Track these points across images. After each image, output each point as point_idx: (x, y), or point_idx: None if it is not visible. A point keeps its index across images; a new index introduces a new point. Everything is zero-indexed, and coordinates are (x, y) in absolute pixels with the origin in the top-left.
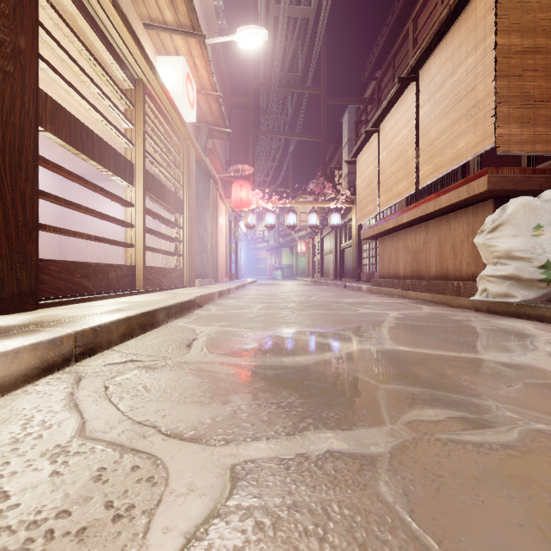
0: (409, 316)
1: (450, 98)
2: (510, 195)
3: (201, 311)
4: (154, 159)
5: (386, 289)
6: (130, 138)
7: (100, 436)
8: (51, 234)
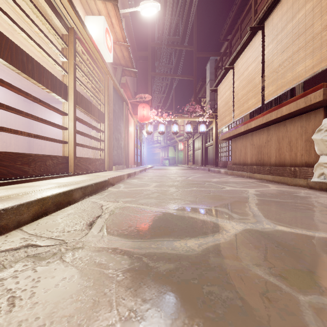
0: (264, 193)
1: (290, 36)
2: None
3: (112, 188)
4: (83, 84)
5: (238, 172)
6: (65, 68)
7: None
8: (22, 137)
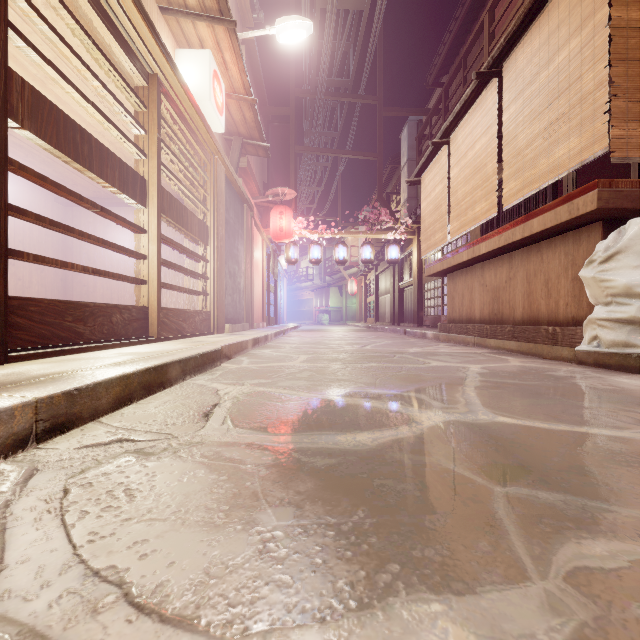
0: (496, 371)
1: (545, 94)
2: (625, 216)
3: (229, 364)
4: (173, 175)
5: (457, 336)
6: (141, 147)
7: (12, 611)
8: (52, 270)
